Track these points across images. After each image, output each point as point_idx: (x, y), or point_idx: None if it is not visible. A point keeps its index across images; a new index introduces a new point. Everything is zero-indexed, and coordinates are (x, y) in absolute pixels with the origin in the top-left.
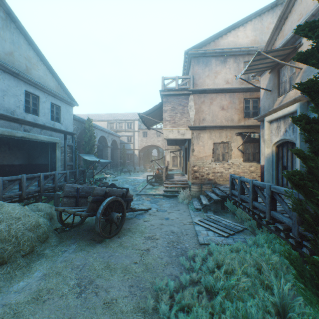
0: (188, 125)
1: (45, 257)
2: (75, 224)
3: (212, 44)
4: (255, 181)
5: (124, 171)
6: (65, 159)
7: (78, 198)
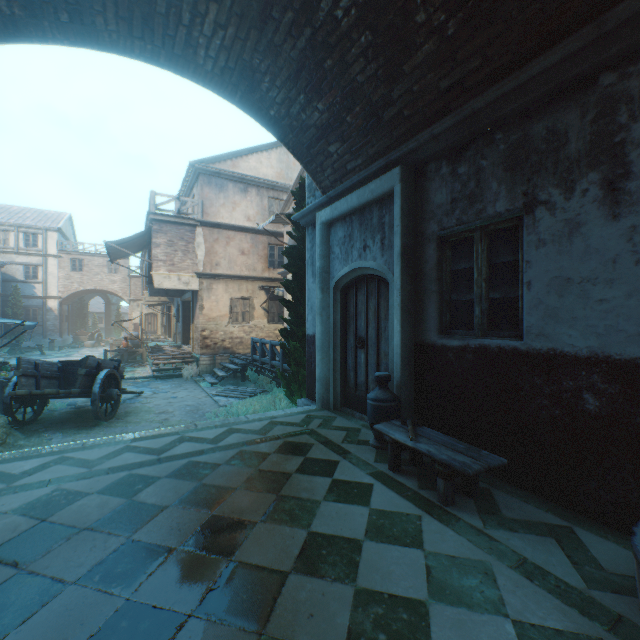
0: (195, 270)
1: (28, 446)
2: (26, 420)
3: (229, 162)
4: (274, 341)
5: (27, 348)
6: None
7: (40, 378)
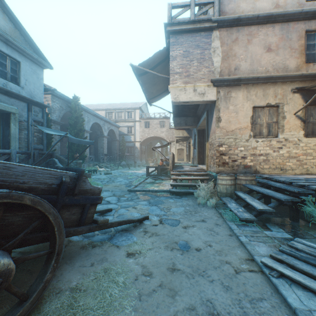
0: (210, 79)
1: None
2: None
3: None
4: None
5: (123, 165)
6: (28, 140)
7: None
